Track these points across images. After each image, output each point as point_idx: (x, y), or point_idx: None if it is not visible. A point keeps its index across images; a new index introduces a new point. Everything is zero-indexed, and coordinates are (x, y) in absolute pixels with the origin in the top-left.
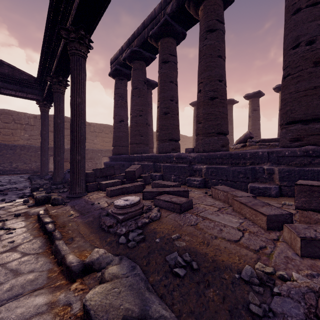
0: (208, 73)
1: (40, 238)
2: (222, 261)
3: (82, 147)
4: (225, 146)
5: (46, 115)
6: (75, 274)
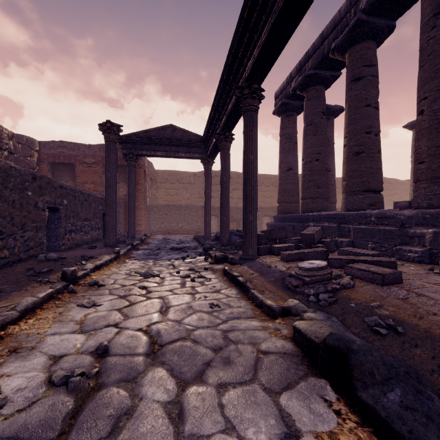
0: (439, 81)
1: (233, 287)
2: (439, 334)
3: (255, 207)
4: None
5: (209, 173)
6: (276, 313)
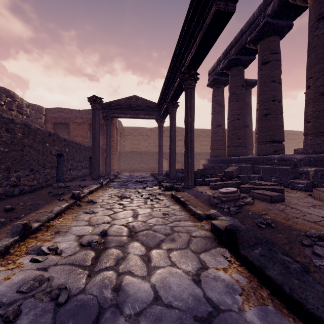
0: (320, 66)
1: (177, 205)
2: (295, 227)
3: (192, 153)
4: None
5: (162, 129)
6: (203, 218)
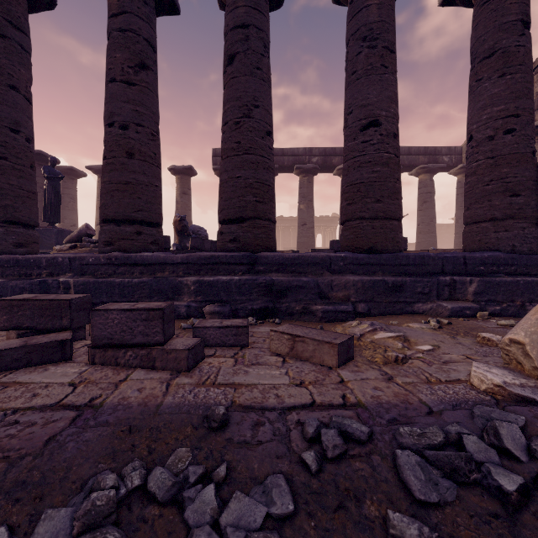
0: None
1: None
2: None
3: None
4: (27, 246)
5: None
6: None
